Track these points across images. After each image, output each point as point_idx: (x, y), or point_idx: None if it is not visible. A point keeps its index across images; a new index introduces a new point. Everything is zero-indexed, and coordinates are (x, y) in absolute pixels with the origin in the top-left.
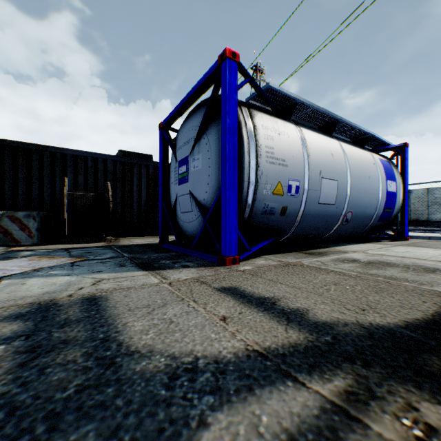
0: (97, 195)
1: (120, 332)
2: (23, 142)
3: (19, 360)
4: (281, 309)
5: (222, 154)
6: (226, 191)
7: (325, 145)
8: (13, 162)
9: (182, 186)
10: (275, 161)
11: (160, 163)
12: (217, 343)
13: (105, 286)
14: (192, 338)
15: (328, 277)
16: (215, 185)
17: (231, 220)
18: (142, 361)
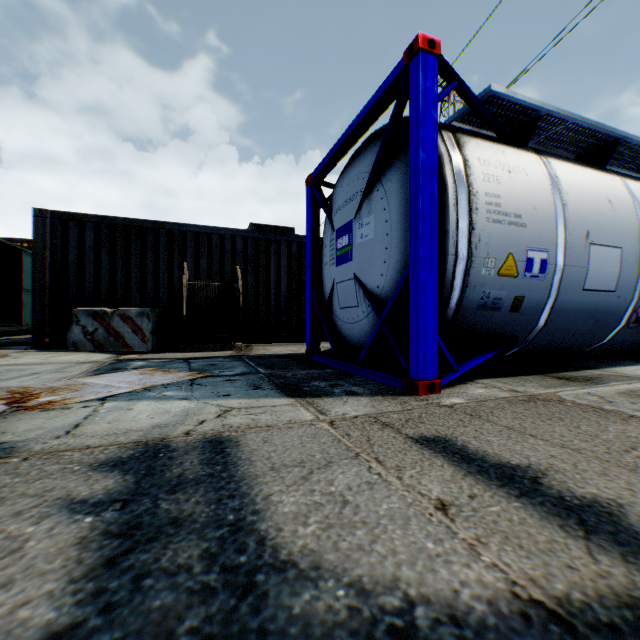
0: (223, 285)
1: (260, 513)
2: (136, 220)
3: (107, 550)
4: (556, 495)
5: (411, 210)
6: (418, 271)
7: (595, 186)
8: (125, 246)
9: (342, 267)
10: (503, 218)
11: (308, 236)
12: (443, 567)
13: (235, 420)
14: (390, 546)
15: (629, 429)
16: (396, 262)
17: (427, 320)
18: (304, 590)
